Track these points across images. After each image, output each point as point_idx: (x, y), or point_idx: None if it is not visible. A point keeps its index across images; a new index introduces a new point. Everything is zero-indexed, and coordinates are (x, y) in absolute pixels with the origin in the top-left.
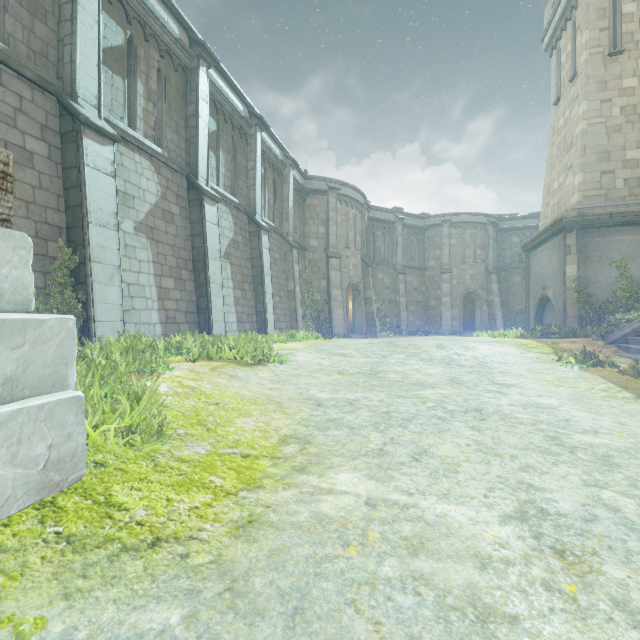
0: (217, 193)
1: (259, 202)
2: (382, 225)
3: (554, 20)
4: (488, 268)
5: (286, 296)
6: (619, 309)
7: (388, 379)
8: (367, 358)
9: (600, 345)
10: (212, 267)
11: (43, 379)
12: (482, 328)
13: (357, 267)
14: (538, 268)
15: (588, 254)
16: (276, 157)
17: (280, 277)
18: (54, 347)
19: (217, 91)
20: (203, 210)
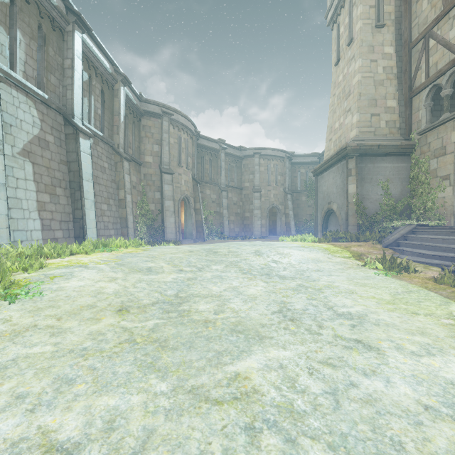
0: (9, 77)
1: (79, 105)
2: (209, 152)
3: (336, 0)
4: (285, 190)
5: (117, 204)
6: (384, 219)
7: (194, 317)
8: (179, 273)
9: (380, 248)
10: None
11: None
12: (281, 233)
13: (188, 183)
14: (325, 188)
15: (363, 176)
16: (104, 68)
17: (109, 186)
18: None
19: None
20: None
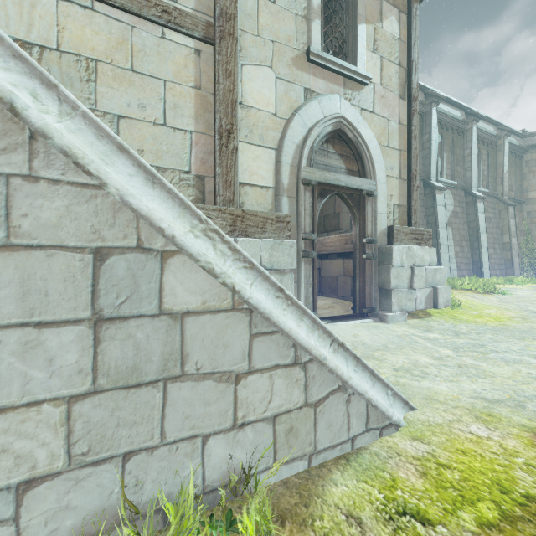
0: (441, 183)
1: (474, 178)
2: None
3: None
4: None
5: (500, 248)
6: None
7: None
8: None
9: None
10: (441, 234)
11: (442, 281)
12: None
13: None
14: None
15: None
16: (490, 135)
17: (494, 232)
18: (444, 274)
19: (442, 115)
20: (435, 199)
